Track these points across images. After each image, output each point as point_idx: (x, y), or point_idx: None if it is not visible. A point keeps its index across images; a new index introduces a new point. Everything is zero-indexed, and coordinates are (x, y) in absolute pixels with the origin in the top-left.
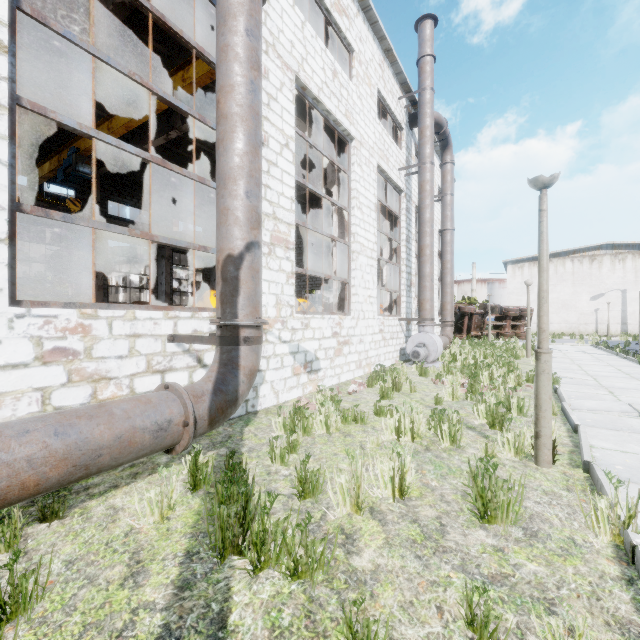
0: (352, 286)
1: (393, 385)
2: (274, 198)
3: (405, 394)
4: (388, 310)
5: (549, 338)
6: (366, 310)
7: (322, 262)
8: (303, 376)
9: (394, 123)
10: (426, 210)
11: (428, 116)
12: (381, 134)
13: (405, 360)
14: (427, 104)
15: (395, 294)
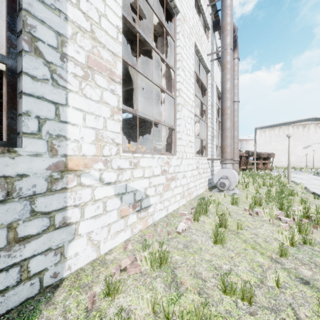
0: (177, 132)
1: (219, 221)
2: (92, 14)
3: (233, 232)
4: (198, 153)
5: (282, 170)
6: (187, 152)
7: (155, 126)
8: (132, 216)
9: (204, 23)
10: (227, 82)
11: (229, 16)
12: (197, 22)
13: (211, 187)
14: (228, 7)
15: (203, 142)
